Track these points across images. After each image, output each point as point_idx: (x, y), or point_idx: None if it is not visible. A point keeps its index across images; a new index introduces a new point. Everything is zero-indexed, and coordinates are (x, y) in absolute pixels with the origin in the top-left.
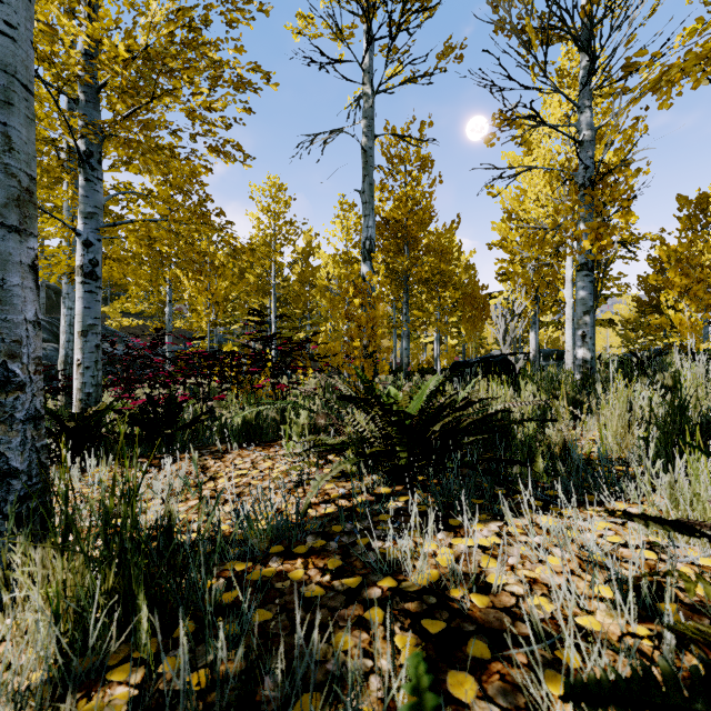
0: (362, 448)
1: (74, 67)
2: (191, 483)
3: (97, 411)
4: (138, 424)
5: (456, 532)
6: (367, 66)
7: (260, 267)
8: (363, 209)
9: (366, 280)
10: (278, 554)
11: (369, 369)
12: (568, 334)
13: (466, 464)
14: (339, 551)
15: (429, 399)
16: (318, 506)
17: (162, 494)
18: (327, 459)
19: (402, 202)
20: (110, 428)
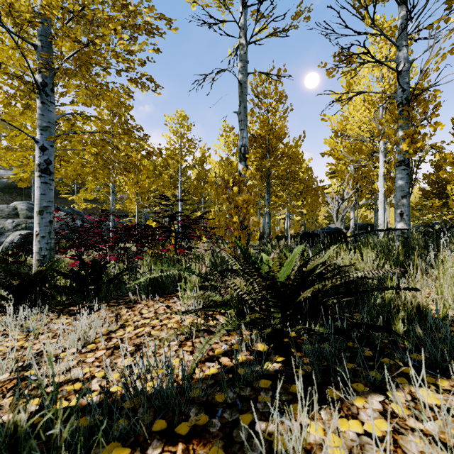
0: (241, 305)
1: (26, 14)
2: (105, 331)
3: (40, 271)
4: (73, 280)
5: (338, 409)
6: (242, 24)
7: (171, 169)
8: (240, 125)
9: (241, 175)
10: (159, 434)
11: (244, 238)
12: (380, 213)
13: (337, 330)
14: (221, 435)
15: (300, 268)
16: (203, 363)
17: (78, 343)
18: (212, 316)
19: (266, 123)
20: (52, 283)
